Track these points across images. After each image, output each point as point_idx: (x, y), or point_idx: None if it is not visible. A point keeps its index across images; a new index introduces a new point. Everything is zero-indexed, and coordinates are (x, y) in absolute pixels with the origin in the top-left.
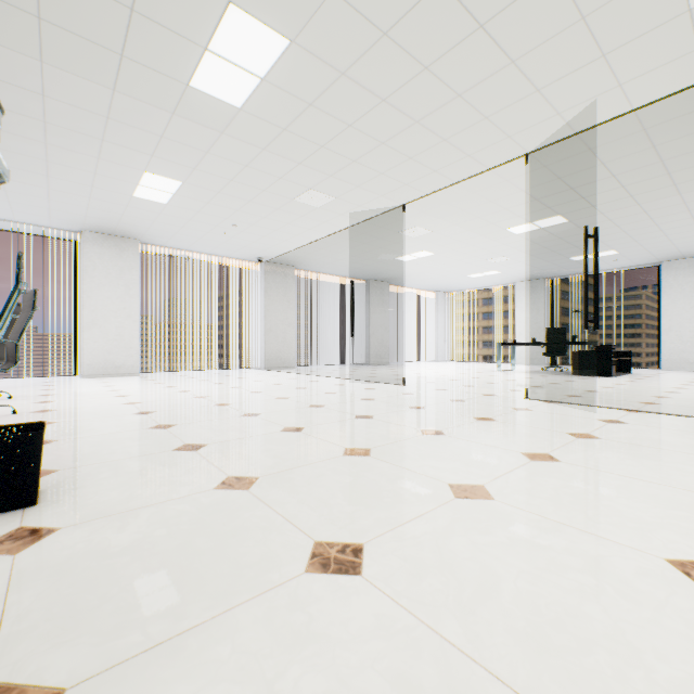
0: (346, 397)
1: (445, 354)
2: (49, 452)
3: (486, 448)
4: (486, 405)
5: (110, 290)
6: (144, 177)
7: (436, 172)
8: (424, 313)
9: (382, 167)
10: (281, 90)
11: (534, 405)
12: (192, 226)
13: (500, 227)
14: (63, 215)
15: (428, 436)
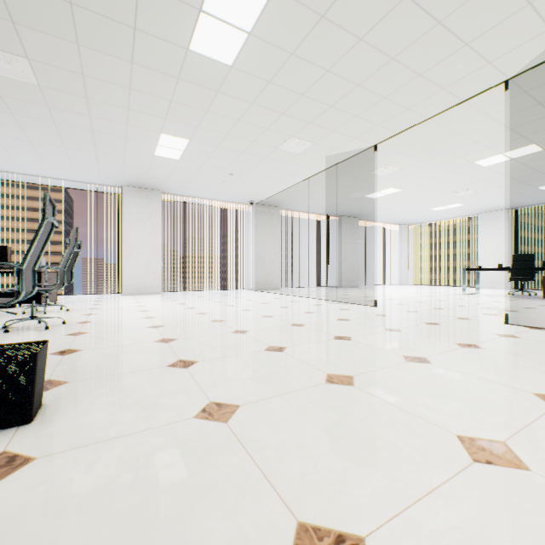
0: (323, 317)
1: (408, 278)
2: (70, 362)
3: (485, 384)
4: (464, 329)
5: (141, 229)
6: (161, 138)
7: (408, 110)
8: (389, 244)
9: (356, 110)
10: (265, 43)
11: (518, 331)
12: (199, 177)
13: (468, 160)
14: (108, 174)
15: (413, 364)
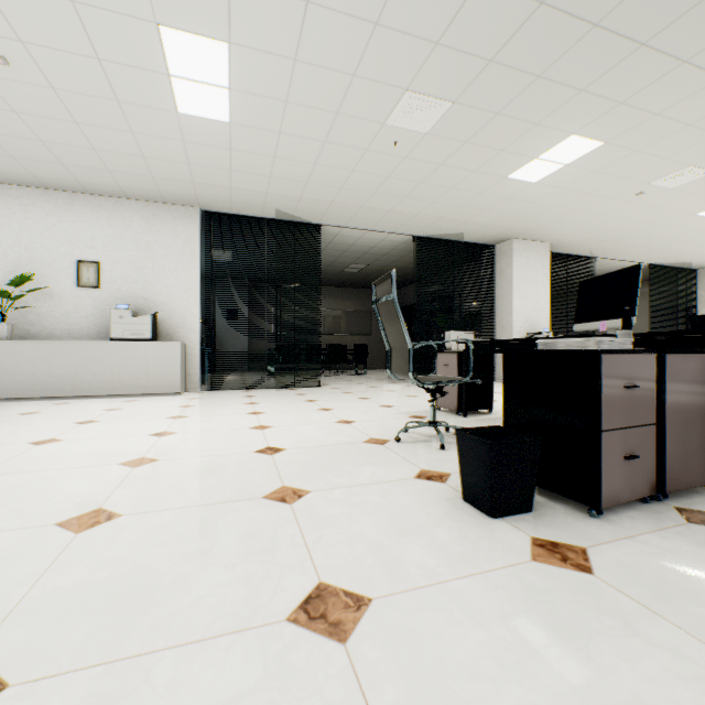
0: None
1: None
2: None
3: None
4: None
5: None
6: None
7: None
8: None
9: None
10: None
11: None
12: None
13: None
14: None
15: None
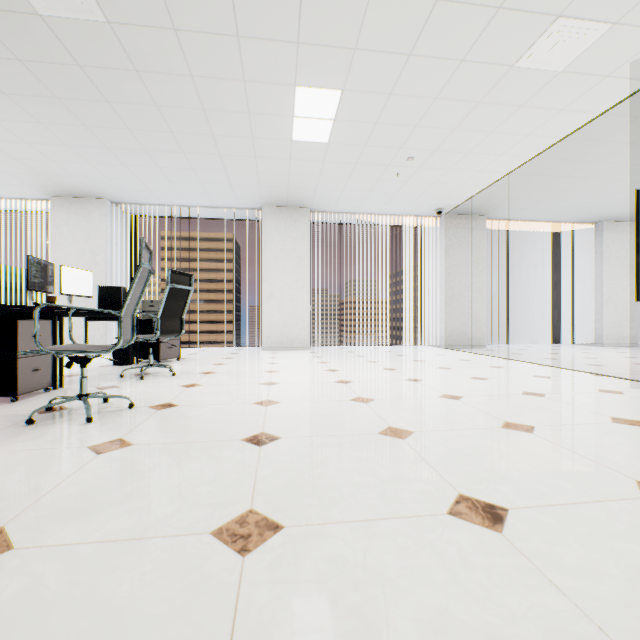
0: None
1: None
2: None
3: None
4: None
5: (284, 262)
6: (297, 98)
7: None
8: None
9: None
10: None
11: None
12: (359, 173)
13: None
14: (242, 189)
15: None
